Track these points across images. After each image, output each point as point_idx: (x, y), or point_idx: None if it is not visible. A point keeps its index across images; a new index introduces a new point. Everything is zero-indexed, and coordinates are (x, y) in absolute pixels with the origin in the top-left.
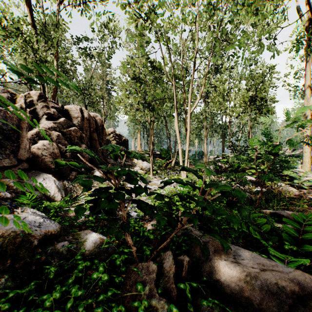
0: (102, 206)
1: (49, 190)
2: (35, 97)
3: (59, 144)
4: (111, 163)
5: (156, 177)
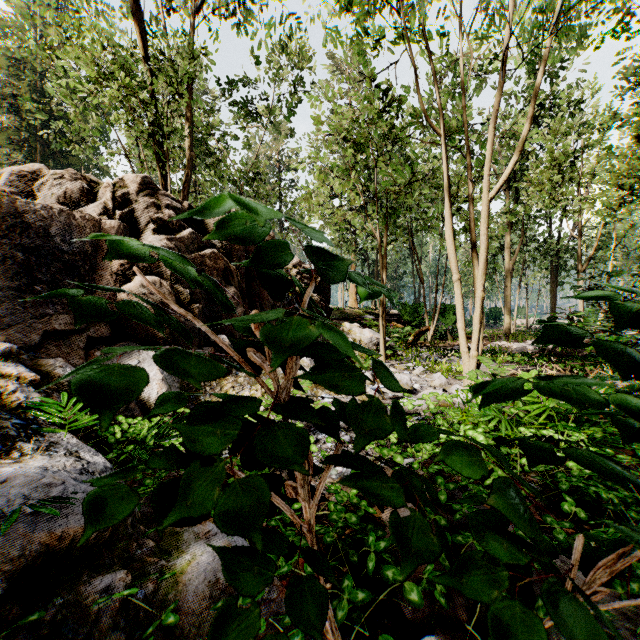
0: (192, 504)
1: (147, 389)
2: (134, 186)
3: (177, 285)
4: None
5: (394, 364)
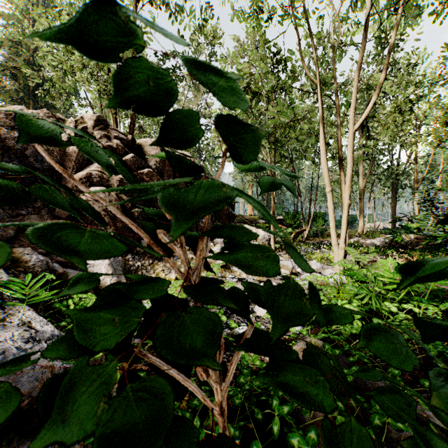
0: (71, 415)
1: (97, 271)
2: (91, 122)
3: (121, 194)
4: None
5: (281, 254)
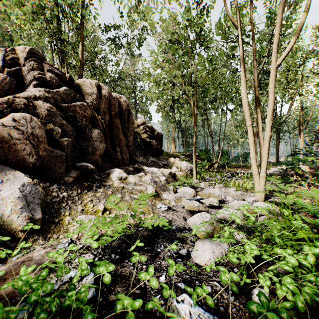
0: None
1: (3, 206)
2: (23, 53)
3: (50, 123)
4: (140, 161)
5: (201, 182)
